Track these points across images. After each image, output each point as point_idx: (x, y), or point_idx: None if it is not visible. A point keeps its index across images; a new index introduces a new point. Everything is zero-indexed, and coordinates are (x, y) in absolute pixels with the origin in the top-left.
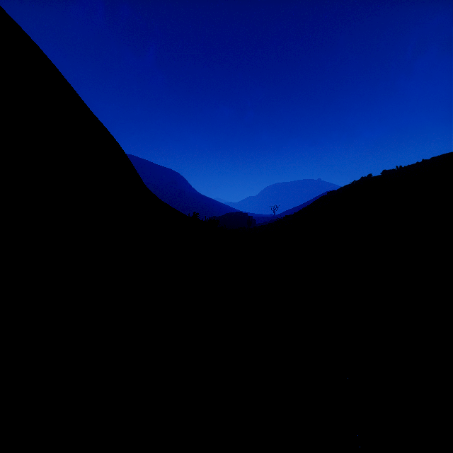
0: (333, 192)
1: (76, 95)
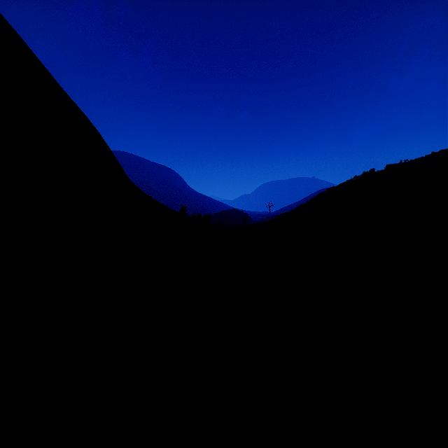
0: (334, 188)
1: (43, 68)
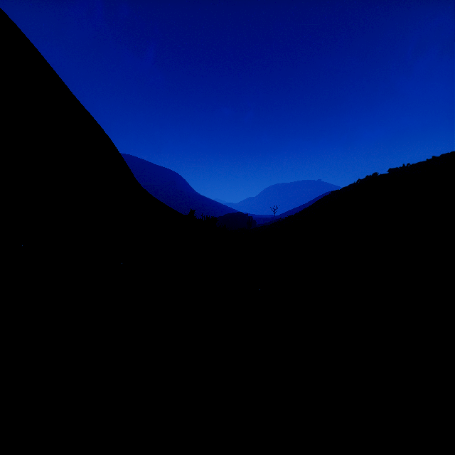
0: (337, 192)
1: (59, 80)
